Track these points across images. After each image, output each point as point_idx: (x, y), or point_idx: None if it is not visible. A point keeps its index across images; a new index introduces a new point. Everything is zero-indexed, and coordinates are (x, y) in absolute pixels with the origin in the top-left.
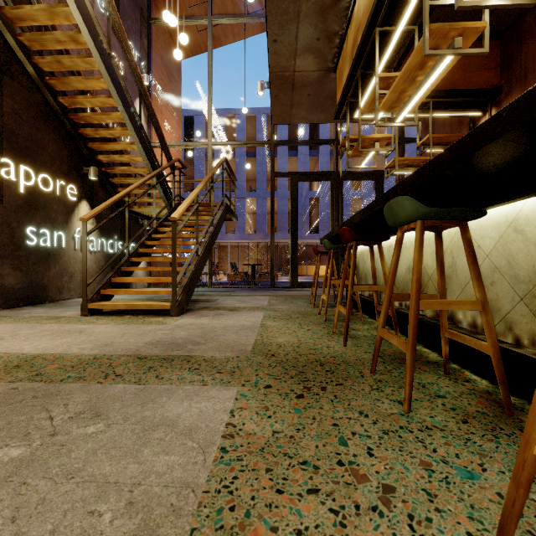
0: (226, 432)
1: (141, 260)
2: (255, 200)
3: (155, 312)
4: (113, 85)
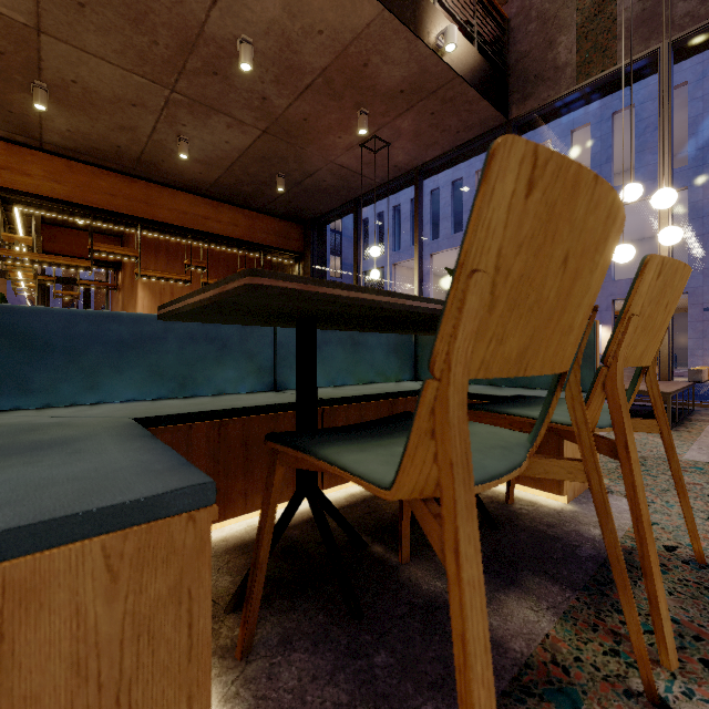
0: None
1: None
2: None
3: None
4: None
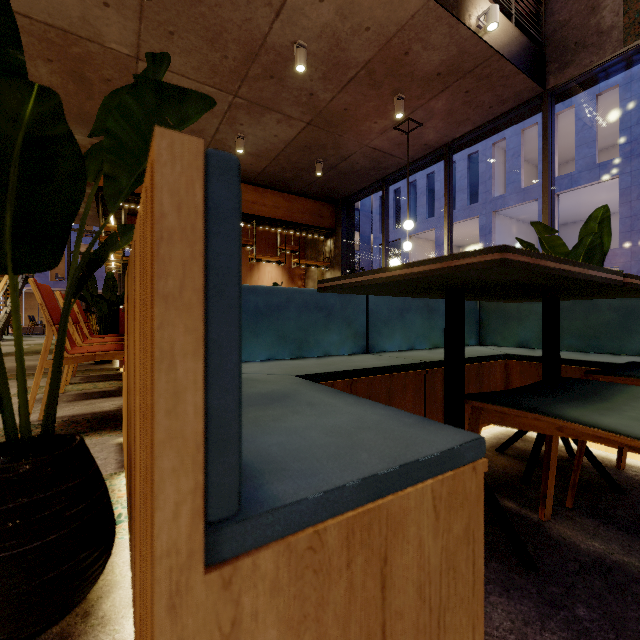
0: (31, 346)
1: None
2: None
3: None
4: None
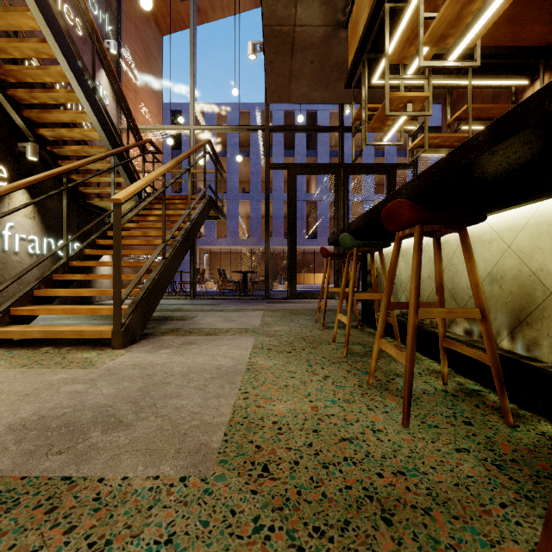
0: None
1: (84, 265)
2: (248, 203)
3: (94, 340)
4: (45, 22)
